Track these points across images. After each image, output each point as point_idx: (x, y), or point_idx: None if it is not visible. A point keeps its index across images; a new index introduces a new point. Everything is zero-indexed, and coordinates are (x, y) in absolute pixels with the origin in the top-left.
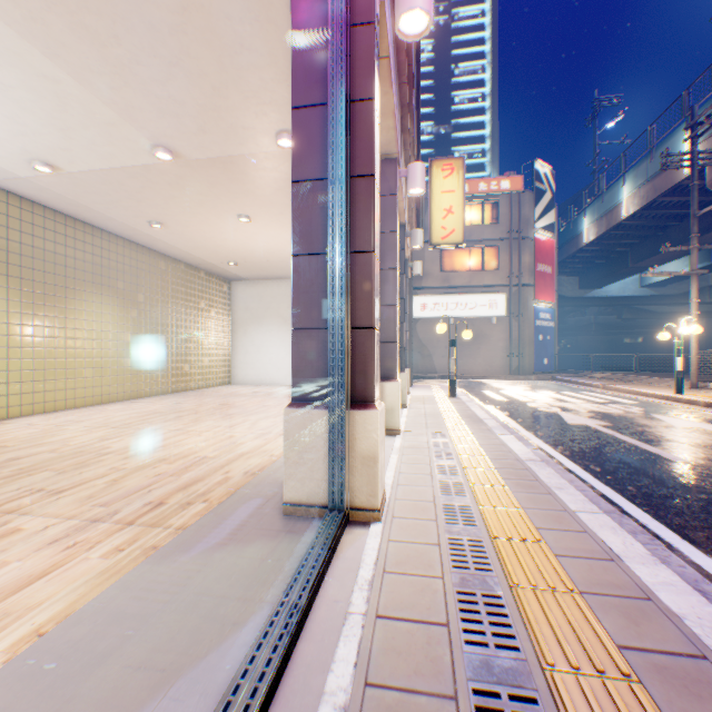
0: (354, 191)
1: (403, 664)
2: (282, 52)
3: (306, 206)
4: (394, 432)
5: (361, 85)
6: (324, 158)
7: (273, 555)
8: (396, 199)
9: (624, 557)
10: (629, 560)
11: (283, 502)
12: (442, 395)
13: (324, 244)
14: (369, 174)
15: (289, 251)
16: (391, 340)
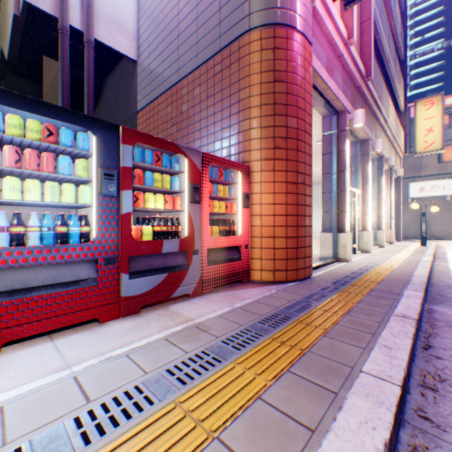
0: (339, 175)
1: (342, 269)
2: (318, 127)
3: (326, 180)
4: (367, 251)
5: (341, 147)
6: (331, 167)
7: (317, 262)
8: (368, 156)
9: (416, 270)
10: (417, 271)
11: (319, 258)
12: (416, 245)
13: (331, 190)
14: (344, 170)
15: (321, 173)
16: (365, 214)
